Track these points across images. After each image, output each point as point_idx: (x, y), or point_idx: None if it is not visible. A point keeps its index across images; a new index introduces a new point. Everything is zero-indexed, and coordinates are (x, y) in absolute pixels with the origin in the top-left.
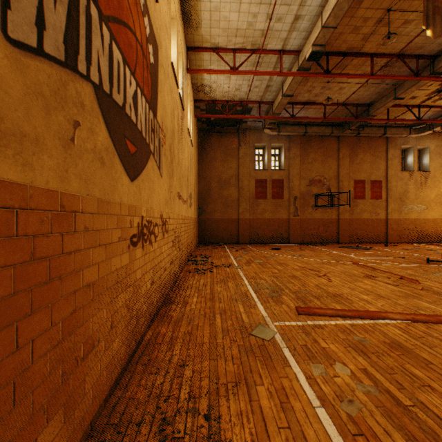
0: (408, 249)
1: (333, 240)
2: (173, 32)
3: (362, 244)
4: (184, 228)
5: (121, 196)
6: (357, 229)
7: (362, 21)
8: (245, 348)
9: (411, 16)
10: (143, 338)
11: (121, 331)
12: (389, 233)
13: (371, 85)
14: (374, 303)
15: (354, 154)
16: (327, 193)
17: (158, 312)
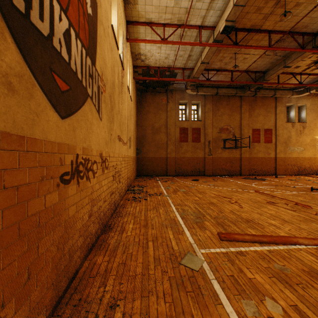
0: (293, 180)
1: (237, 173)
2: (114, 4)
3: (258, 176)
4: (124, 164)
5: (45, 132)
6: (254, 165)
7: (264, 3)
8: (176, 281)
9: (301, 0)
10: (78, 271)
11: (45, 276)
12: (277, 167)
13: (267, 57)
14: (282, 228)
15: (252, 109)
16: (232, 138)
17: (97, 240)
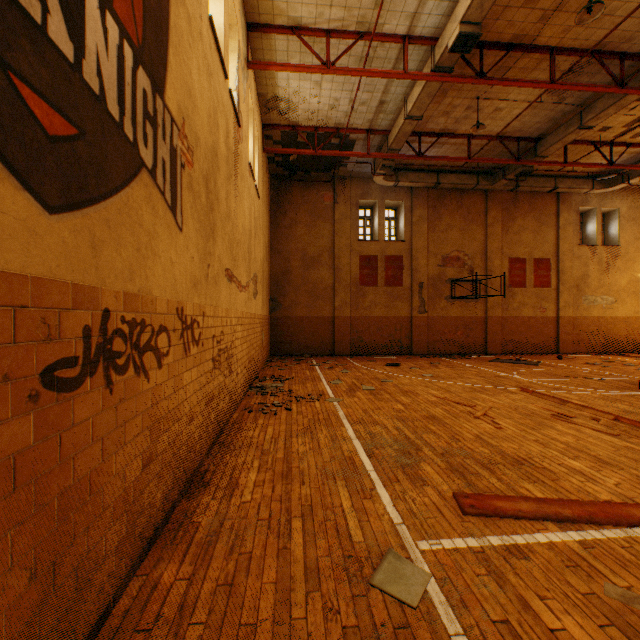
0: (595, 364)
1: (479, 350)
2: None
3: (523, 356)
4: (242, 332)
5: None
6: (514, 333)
7: None
8: None
9: None
10: (109, 611)
11: None
12: (560, 338)
13: (543, 106)
14: (600, 479)
15: (510, 218)
16: (468, 277)
17: (169, 516)
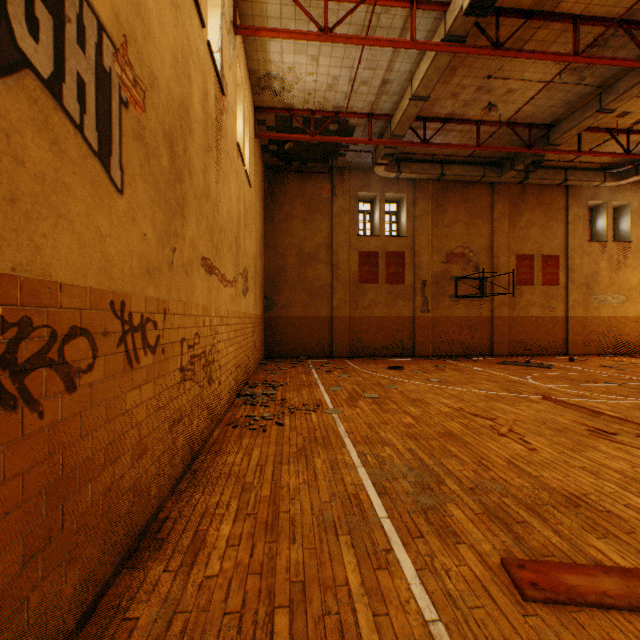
0: (611, 367)
1: (484, 351)
2: None
3: (532, 358)
4: (227, 334)
5: None
6: (521, 333)
7: None
8: None
9: None
10: None
11: None
12: (570, 339)
13: (560, 87)
14: None
15: (517, 213)
16: (474, 274)
17: (93, 608)
